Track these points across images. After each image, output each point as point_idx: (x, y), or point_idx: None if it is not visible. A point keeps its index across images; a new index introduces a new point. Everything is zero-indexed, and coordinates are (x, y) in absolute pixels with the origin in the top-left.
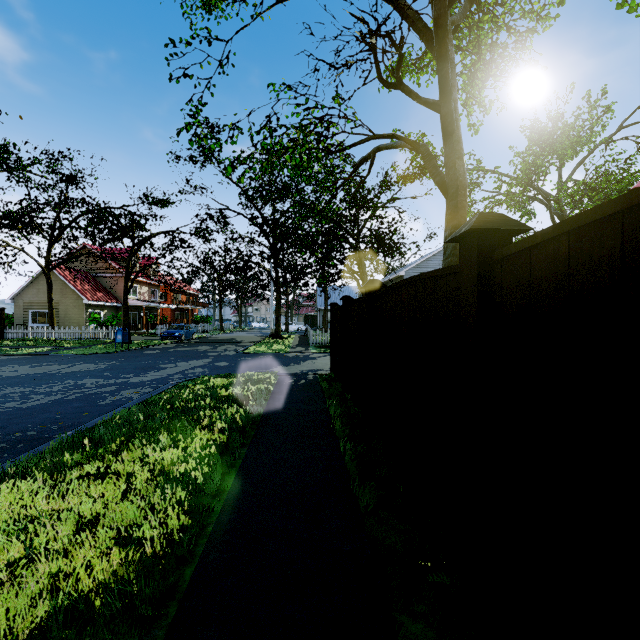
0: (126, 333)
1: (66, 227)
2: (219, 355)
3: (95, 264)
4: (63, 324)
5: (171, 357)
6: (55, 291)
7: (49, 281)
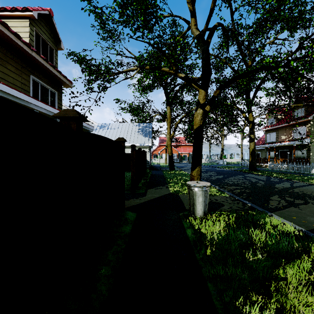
0: None
1: None
2: None
3: None
4: None
5: None
6: None
7: None
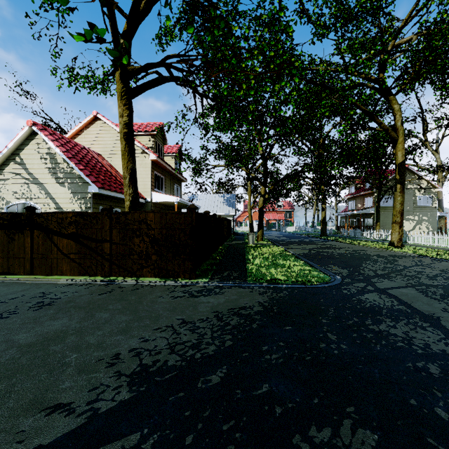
0: None
1: None
2: None
3: None
4: None
5: None
6: None
7: None
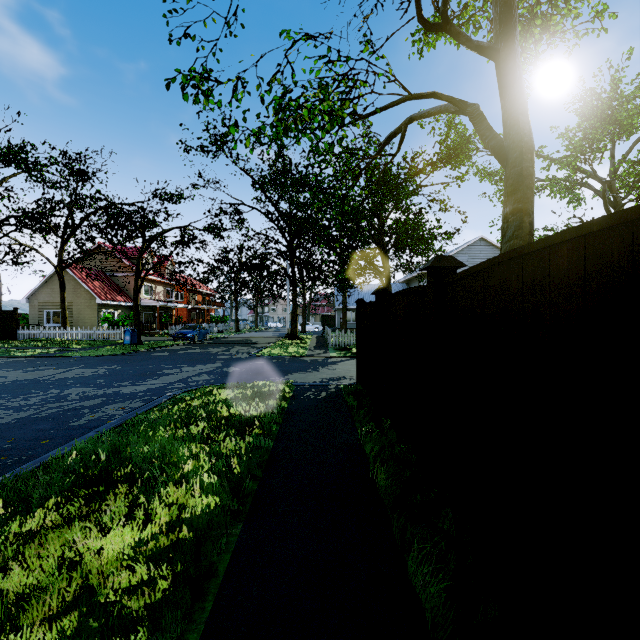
0: (135, 334)
1: (78, 225)
2: (230, 358)
3: (110, 263)
4: (77, 324)
5: (178, 360)
6: (69, 291)
7: (61, 280)
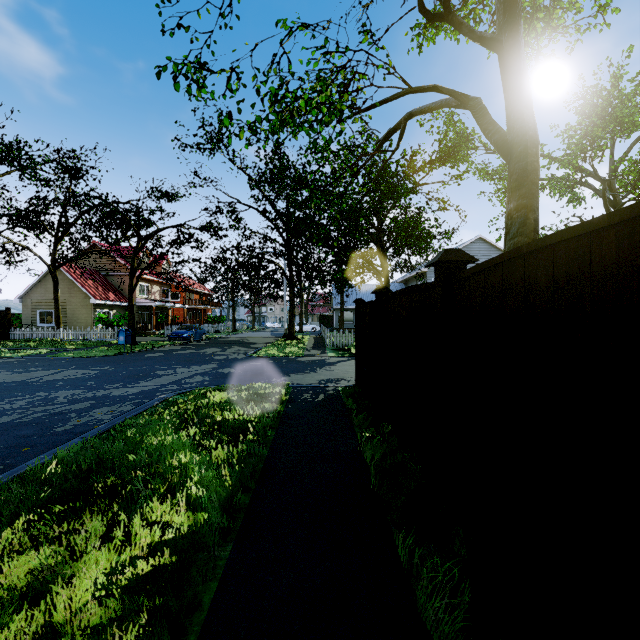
0: (129, 334)
1: (72, 223)
2: (226, 359)
3: (105, 262)
4: (71, 324)
5: (173, 361)
6: (63, 290)
7: (55, 279)
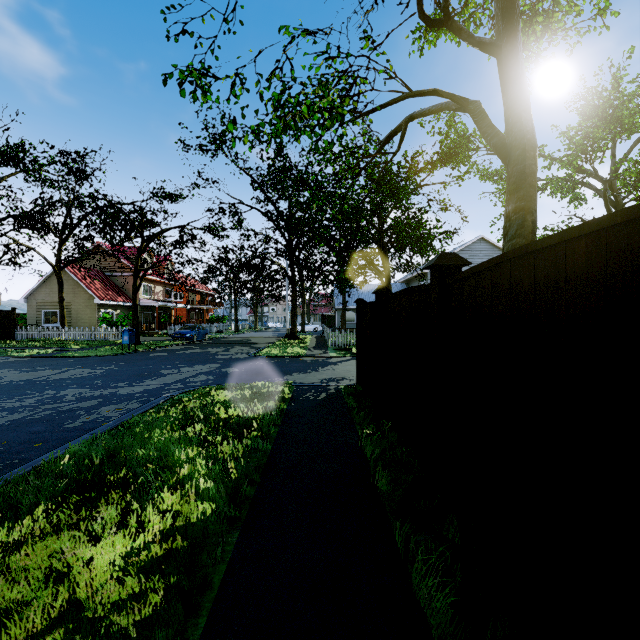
0: (133, 334)
1: (76, 224)
2: (229, 359)
3: (109, 263)
4: (75, 324)
5: (176, 361)
6: (67, 290)
7: (60, 280)
